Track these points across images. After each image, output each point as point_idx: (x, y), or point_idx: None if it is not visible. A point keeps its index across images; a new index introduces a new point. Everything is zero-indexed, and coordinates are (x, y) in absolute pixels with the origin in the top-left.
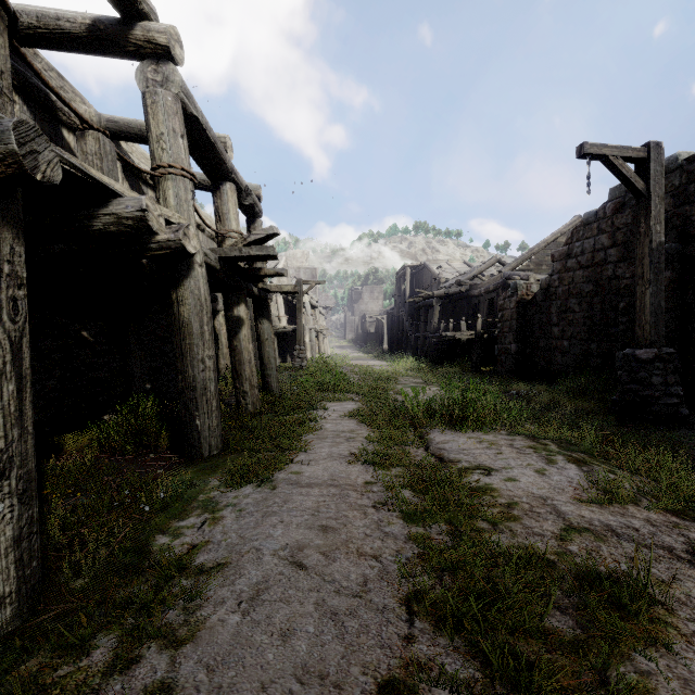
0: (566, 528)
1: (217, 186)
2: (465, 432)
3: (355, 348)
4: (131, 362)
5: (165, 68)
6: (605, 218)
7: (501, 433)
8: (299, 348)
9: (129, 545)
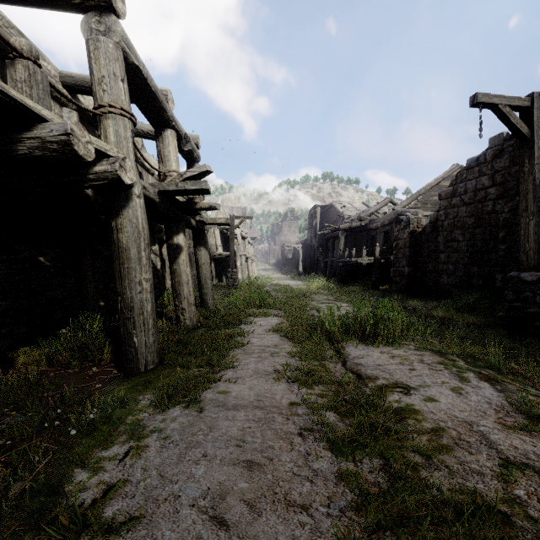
0: (505, 464)
1: (160, 132)
2: (377, 347)
3: (277, 270)
4: (86, 283)
5: (107, 20)
6: (485, 163)
7: (410, 348)
8: (232, 270)
9: (42, 483)
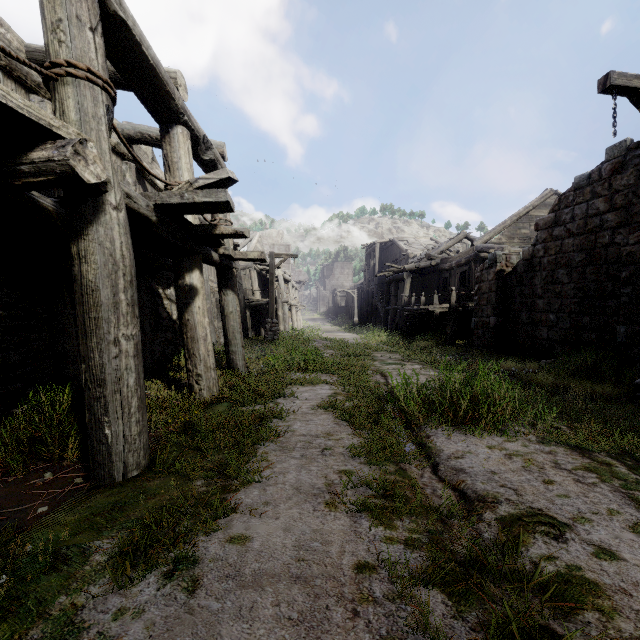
0: None
1: (166, 129)
2: (480, 437)
3: (327, 320)
4: (63, 339)
5: None
6: (600, 181)
7: (530, 440)
8: (271, 321)
9: None
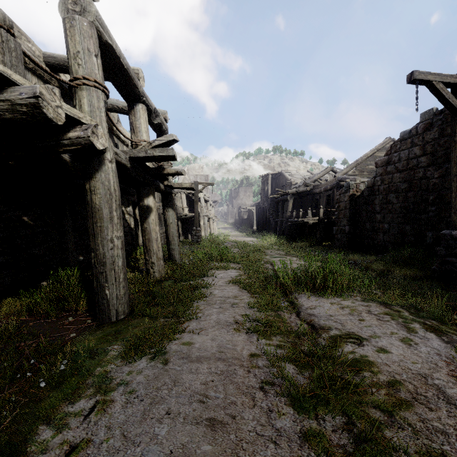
0: None
1: (132, 106)
2: (327, 298)
3: (234, 228)
4: (67, 240)
5: (83, 1)
6: (417, 135)
7: (357, 299)
8: (196, 229)
9: (4, 442)
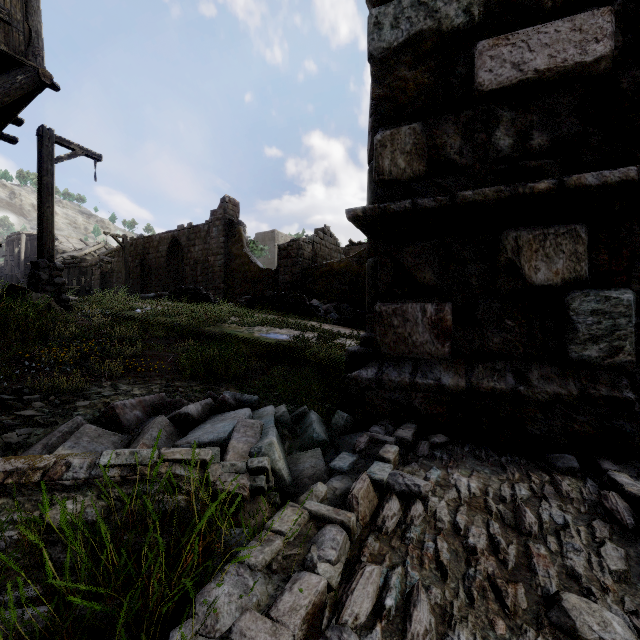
0: None
1: None
2: None
3: None
4: None
5: None
6: (129, 246)
7: None
8: None
9: None
